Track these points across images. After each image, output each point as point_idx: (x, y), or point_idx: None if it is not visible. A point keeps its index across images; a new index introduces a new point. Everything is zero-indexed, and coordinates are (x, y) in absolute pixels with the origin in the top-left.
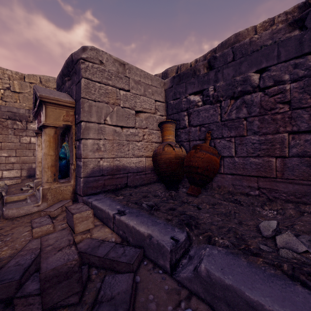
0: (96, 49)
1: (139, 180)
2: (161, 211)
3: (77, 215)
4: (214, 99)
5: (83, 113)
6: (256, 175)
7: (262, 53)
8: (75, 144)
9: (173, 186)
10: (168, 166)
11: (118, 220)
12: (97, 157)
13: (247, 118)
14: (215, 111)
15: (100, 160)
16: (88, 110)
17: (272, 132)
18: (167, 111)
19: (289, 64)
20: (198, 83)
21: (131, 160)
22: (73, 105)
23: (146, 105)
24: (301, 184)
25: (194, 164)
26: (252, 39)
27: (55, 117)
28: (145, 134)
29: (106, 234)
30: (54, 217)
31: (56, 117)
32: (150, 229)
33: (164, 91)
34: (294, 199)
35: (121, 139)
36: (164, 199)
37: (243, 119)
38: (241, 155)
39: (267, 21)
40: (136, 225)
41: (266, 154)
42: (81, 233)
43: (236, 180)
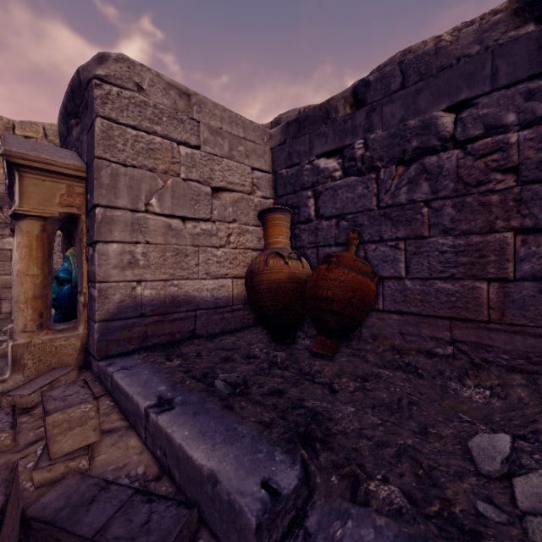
0: (129, 60)
1: (219, 322)
2: (253, 399)
3: (55, 418)
4: (364, 166)
5: (98, 189)
6: (447, 316)
7: (460, 71)
8: (87, 253)
9: (285, 335)
10: (276, 296)
11: (154, 425)
12: (131, 279)
13: (430, 202)
14: (367, 188)
15: (136, 284)
16: (110, 183)
17: (480, 231)
18: (275, 189)
19: (515, 92)
20: (334, 134)
21: (204, 283)
22: (81, 173)
23: (235, 176)
24: (539, 336)
25: (324, 294)
26: (440, 43)
27: (43, 198)
28: (231, 233)
29: (127, 456)
30: (29, 408)
31: (44, 197)
32: (218, 453)
33: (269, 150)
34: (525, 365)
35: (183, 242)
36: (263, 368)
37: (421, 204)
38: (417, 276)
39: (461, 28)
40: (188, 441)
41: (467, 274)
42: (66, 458)
43: (409, 325)
